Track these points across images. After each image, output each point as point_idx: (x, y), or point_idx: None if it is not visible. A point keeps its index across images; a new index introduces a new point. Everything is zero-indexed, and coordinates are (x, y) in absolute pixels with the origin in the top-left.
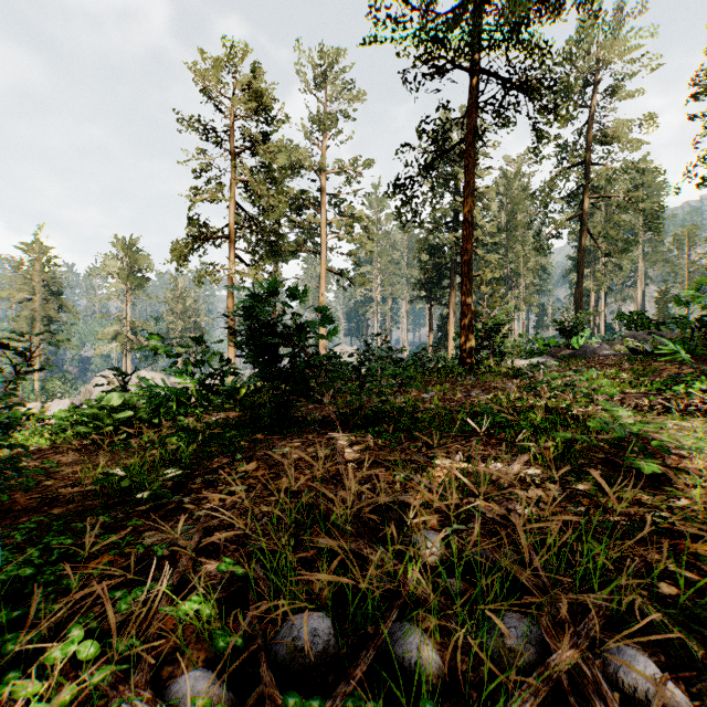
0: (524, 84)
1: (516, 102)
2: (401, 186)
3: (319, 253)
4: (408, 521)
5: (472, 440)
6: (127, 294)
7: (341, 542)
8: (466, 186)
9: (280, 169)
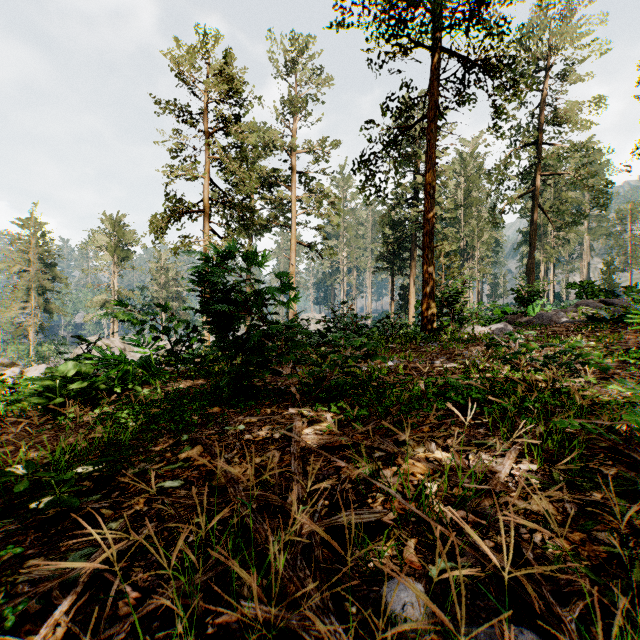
0: (483, 62)
1: (475, 80)
2: (365, 161)
3: (290, 227)
4: (376, 551)
5: (447, 422)
6: (114, 266)
7: (278, 611)
8: (428, 160)
9: (253, 150)
